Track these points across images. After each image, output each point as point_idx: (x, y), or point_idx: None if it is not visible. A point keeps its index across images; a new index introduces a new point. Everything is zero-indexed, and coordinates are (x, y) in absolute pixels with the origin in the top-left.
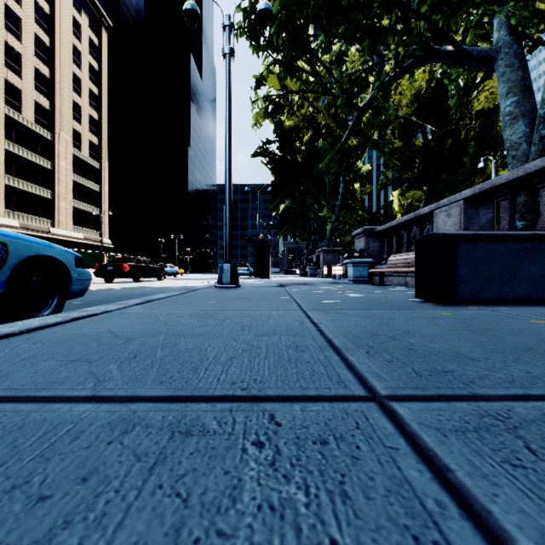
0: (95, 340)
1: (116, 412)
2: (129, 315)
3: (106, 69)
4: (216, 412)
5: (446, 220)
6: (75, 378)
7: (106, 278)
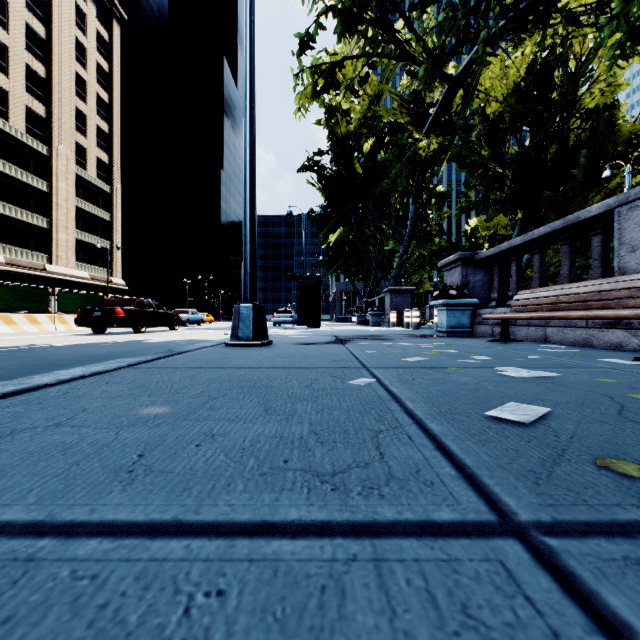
0: None
1: None
2: None
3: (118, 70)
4: None
5: None
6: None
7: (95, 328)
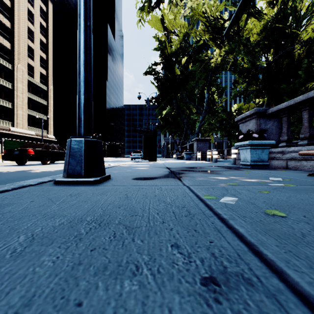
0: None
1: None
2: None
3: (51, 27)
4: None
5: None
6: None
7: (18, 161)
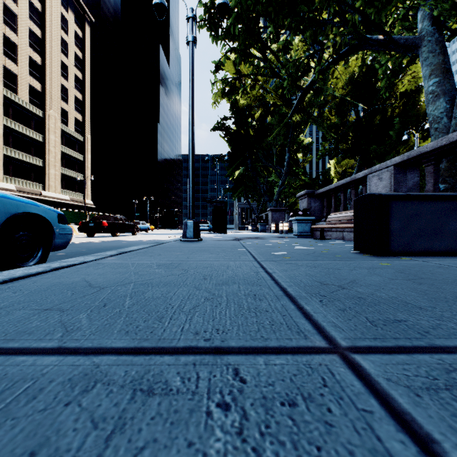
0: (70, 289)
1: (79, 366)
2: (104, 265)
3: (88, 57)
4: (180, 366)
5: (378, 184)
6: (45, 328)
7: (88, 233)
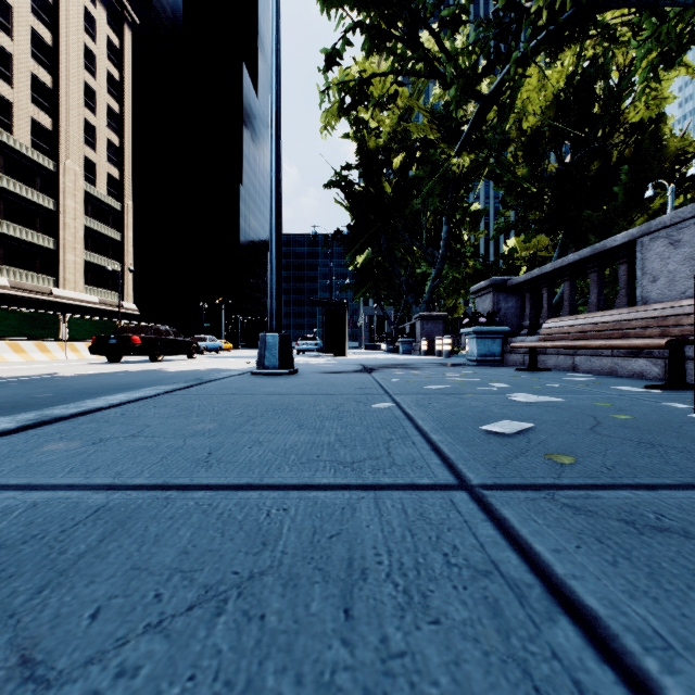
0: None
1: None
2: None
3: (129, 79)
4: None
5: (669, 254)
6: None
7: (110, 356)
